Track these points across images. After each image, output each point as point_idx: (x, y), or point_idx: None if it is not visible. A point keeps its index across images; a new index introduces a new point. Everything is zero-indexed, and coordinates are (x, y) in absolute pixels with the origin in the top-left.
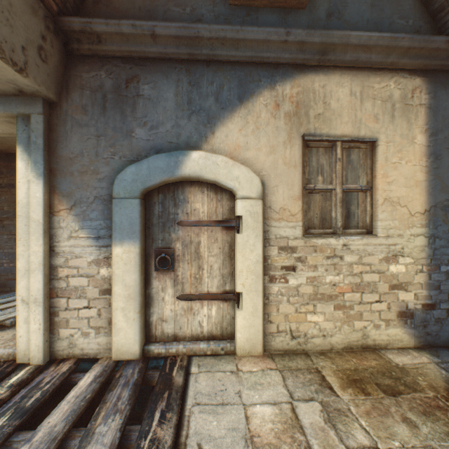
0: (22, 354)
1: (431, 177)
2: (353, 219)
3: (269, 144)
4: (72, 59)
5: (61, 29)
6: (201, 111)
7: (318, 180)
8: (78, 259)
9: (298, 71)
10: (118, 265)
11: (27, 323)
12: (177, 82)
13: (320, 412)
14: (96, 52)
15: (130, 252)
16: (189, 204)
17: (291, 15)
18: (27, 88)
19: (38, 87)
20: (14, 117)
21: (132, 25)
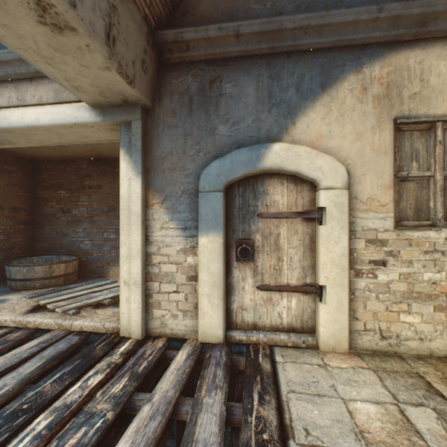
0: (124, 328)
1: None
2: None
3: (354, 130)
4: (163, 68)
5: (156, 42)
6: (281, 103)
7: (412, 167)
8: (168, 248)
9: (389, 49)
10: (204, 254)
11: (128, 302)
12: (258, 77)
13: (436, 419)
14: (184, 59)
15: (214, 242)
16: (268, 196)
17: None
18: (131, 98)
19: (140, 96)
20: (117, 125)
21: (218, 28)
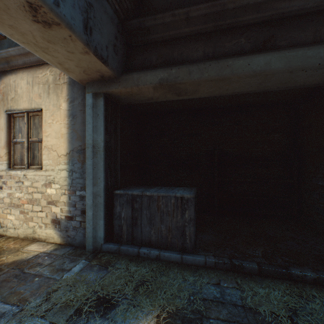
0: None
1: (71, 131)
2: (37, 159)
3: None
4: None
5: None
6: None
7: (20, 136)
8: None
9: (4, 75)
10: None
11: None
12: None
13: None
14: None
15: None
16: None
17: (1, 44)
18: None
19: None
20: None
21: None
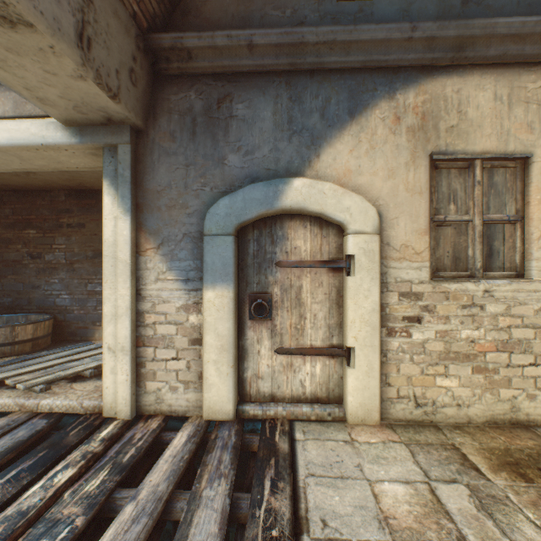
0: (108, 407)
1: None
2: (497, 259)
3: (386, 166)
4: (159, 80)
5: (150, 47)
6: (304, 130)
7: (450, 210)
8: (166, 305)
9: (424, 74)
10: (210, 312)
11: (113, 374)
12: (276, 98)
13: (468, 497)
14: (185, 70)
15: (223, 296)
16: (289, 241)
17: (415, 6)
18: (116, 116)
19: (128, 113)
20: (100, 148)
21: (227, 36)
